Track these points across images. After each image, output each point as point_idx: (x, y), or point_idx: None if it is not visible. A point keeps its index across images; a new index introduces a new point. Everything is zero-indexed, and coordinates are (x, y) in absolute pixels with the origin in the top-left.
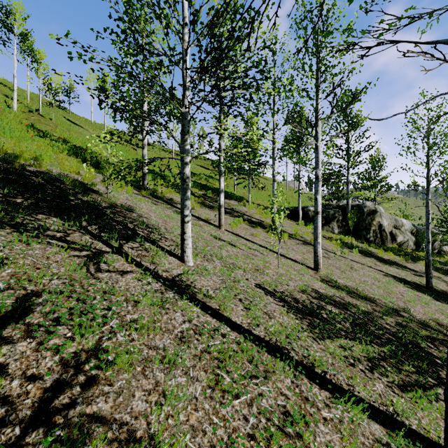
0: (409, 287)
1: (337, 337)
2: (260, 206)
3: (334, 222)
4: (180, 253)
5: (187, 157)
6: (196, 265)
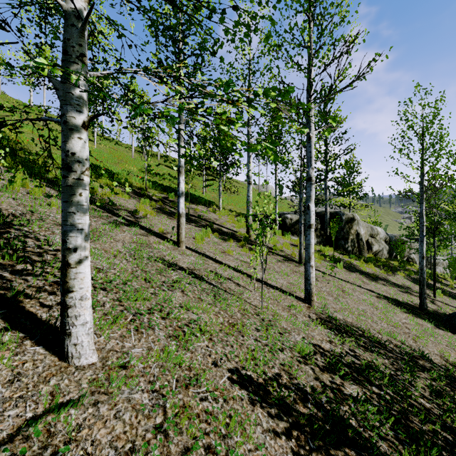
0: (406, 311)
1: None
2: (231, 212)
3: None
4: (61, 335)
5: (77, 114)
6: (102, 357)
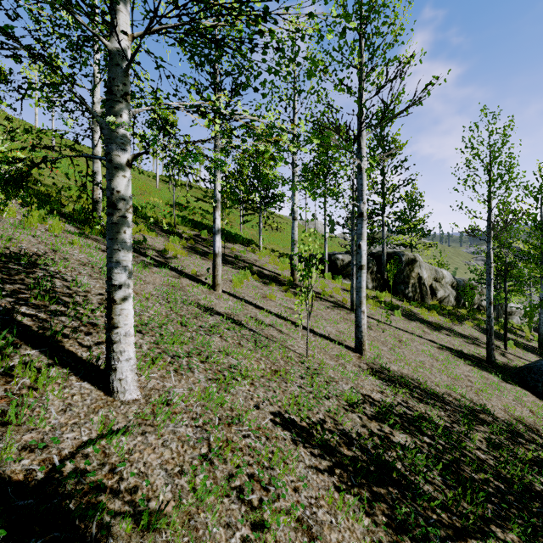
0: (470, 364)
1: (443, 539)
2: (274, 252)
3: (367, 275)
4: (105, 371)
5: (122, 152)
6: (144, 394)
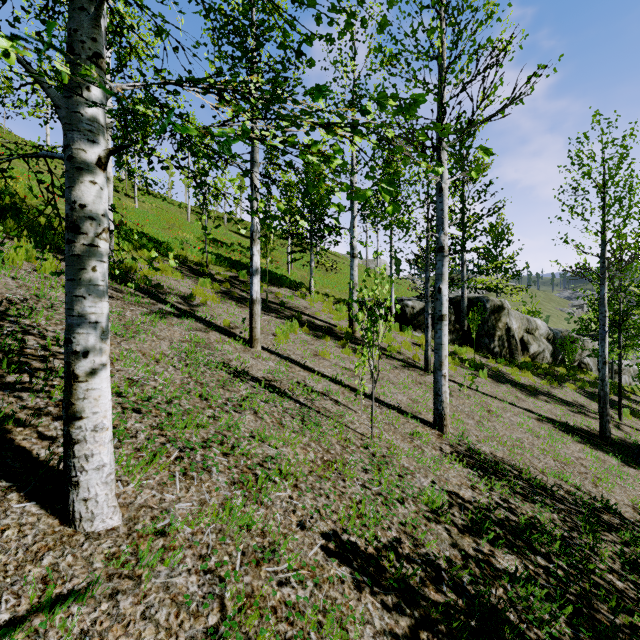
0: (580, 441)
1: None
2: (328, 297)
3: None
4: (64, 484)
5: (89, 145)
6: (128, 518)
